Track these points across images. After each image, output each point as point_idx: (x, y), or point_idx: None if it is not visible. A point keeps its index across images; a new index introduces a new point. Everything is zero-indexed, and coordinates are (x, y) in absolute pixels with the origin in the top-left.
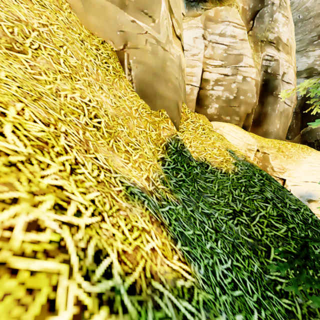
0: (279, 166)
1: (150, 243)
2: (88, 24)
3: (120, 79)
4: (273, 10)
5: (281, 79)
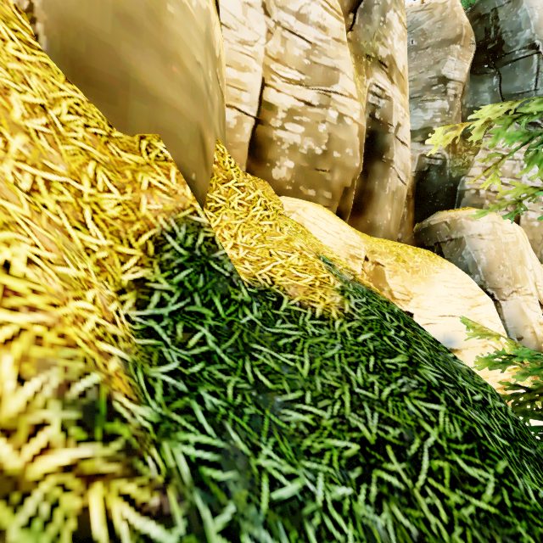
0: (402, 288)
1: None
2: None
3: None
4: (386, 4)
5: (394, 135)
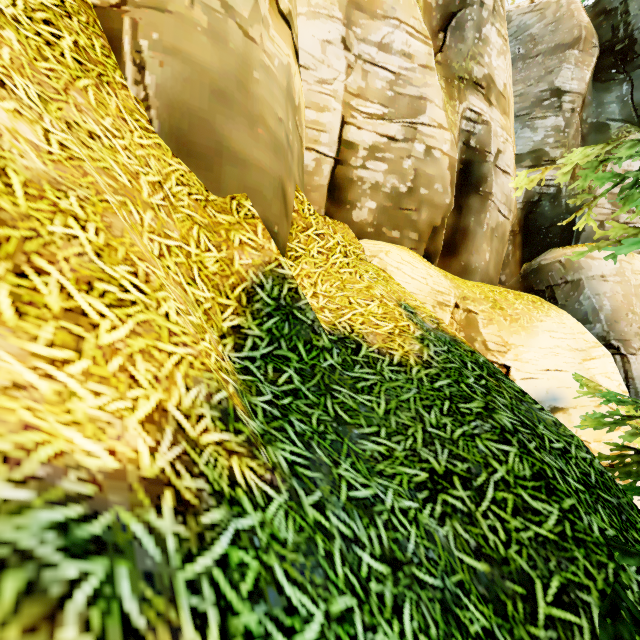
0: (498, 338)
1: None
2: None
3: (104, 85)
4: (482, 18)
5: (493, 163)
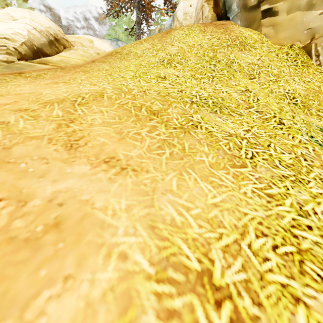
0: None
1: None
2: (279, 40)
3: (308, 67)
4: None
5: None
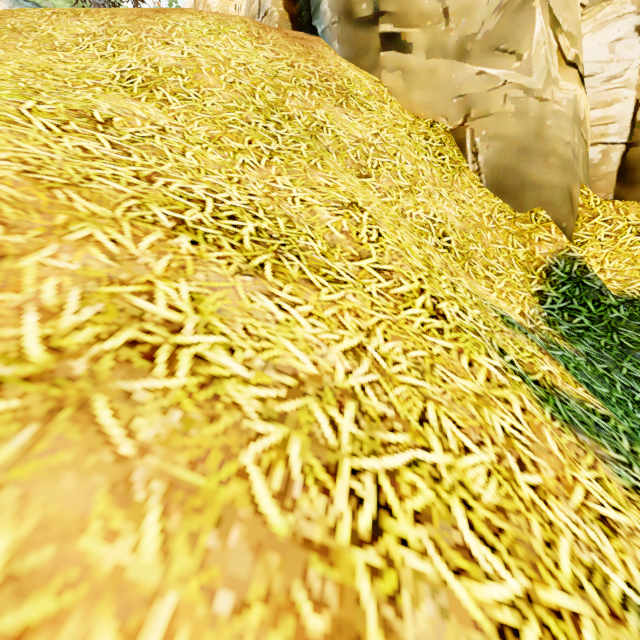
0: None
1: (545, 366)
2: (411, 105)
3: (461, 173)
4: None
5: None
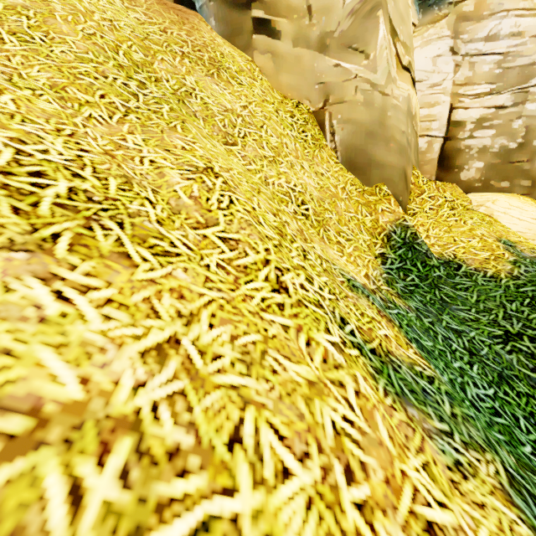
0: None
1: (382, 330)
2: (280, 86)
3: (321, 149)
4: None
5: None
